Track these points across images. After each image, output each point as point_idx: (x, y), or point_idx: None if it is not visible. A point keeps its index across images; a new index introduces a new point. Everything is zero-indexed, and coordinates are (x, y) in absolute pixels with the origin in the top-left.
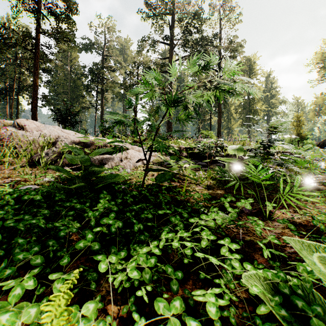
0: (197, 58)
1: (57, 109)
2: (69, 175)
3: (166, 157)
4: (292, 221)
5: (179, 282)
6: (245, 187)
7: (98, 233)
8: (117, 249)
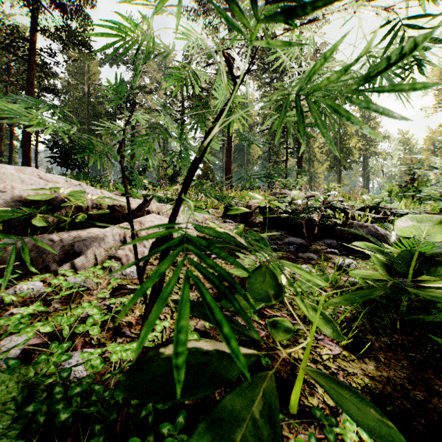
0: None
1: (53, 143)
2: None
3: (224, 225)
4: None
5: None
6: None
7: None
8: None
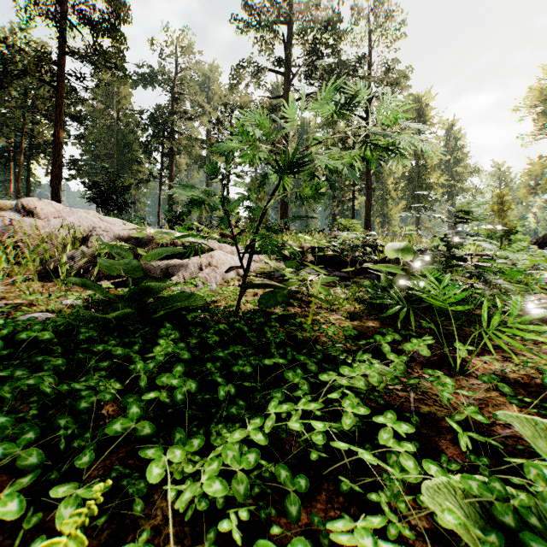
0: (333, 88)
1: (94, 183)
2: (105, 295)
3: (278, 264)
4: (501, 377)
5: (301, 496)
6: (416, 315)
7: (154, 400)
8: (187, 433)
